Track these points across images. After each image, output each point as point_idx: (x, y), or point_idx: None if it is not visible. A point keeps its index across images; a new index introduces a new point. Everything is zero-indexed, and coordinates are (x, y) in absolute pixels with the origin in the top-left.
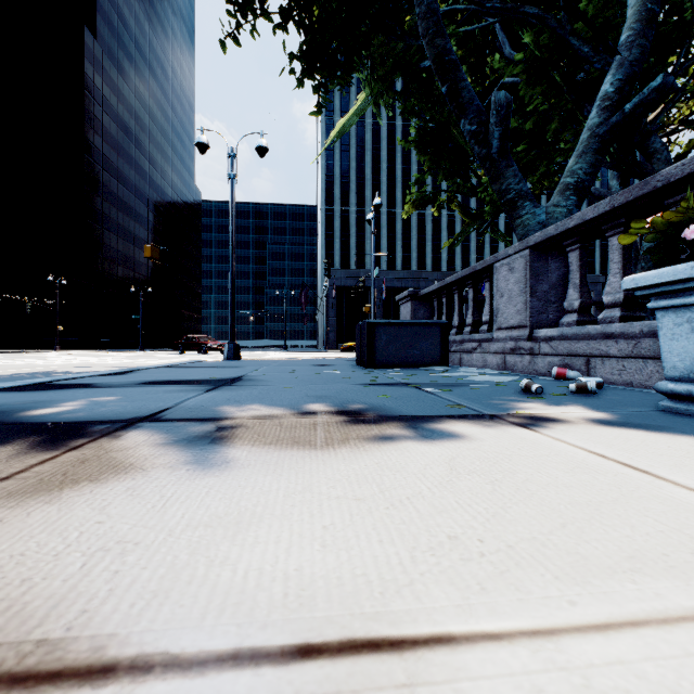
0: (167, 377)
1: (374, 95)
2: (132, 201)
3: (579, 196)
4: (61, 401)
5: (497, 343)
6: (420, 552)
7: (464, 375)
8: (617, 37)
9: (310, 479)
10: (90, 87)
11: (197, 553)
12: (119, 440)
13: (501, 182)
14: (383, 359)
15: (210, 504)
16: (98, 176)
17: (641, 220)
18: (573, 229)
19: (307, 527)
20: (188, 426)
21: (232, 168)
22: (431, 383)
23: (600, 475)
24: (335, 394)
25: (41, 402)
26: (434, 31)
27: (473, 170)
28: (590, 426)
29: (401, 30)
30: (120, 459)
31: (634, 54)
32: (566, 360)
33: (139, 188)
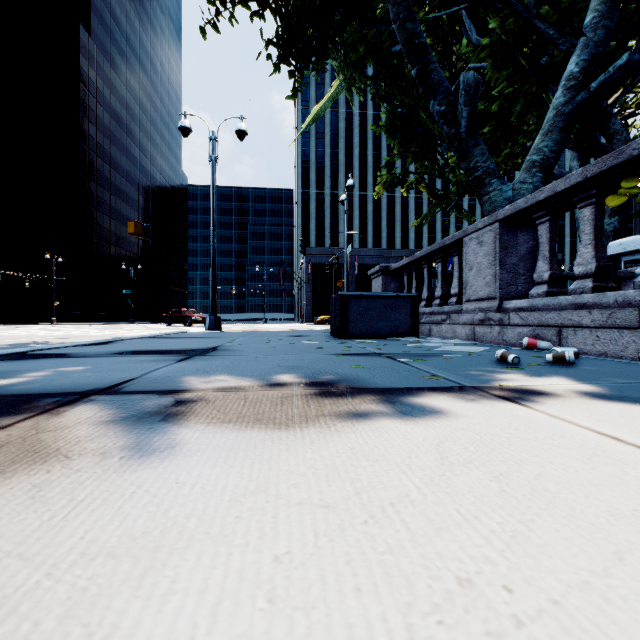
0: (144, 347)
1: (347, 81)
2: (124, 185)
3: (545, 173)
4: (25, 371)
5: (466, 314)
6: (419, 616)
7: (435, 346)
8: (580, 21)
9: (267, 473)
10: (85, 80)
11: (73, 616)
12: (60, 417)
13: (469, 160)
14: (355, 330)
15: (129, 514)
16: (92, 162)
17: (633, 179)
18: (543, 201)
19: (251, 559)
20: (144, 400)
21: (213, 151)
22: (403, 353)
23: (628, 467)
24: (308, 364)
25: (5, 373)
26: (404, 16)
27: (440, 153)
28: (585, 400)
29: (373, 17)
30: (48, 442)
31: (599, 35)
32: (537, 331)
33: (130, 173)
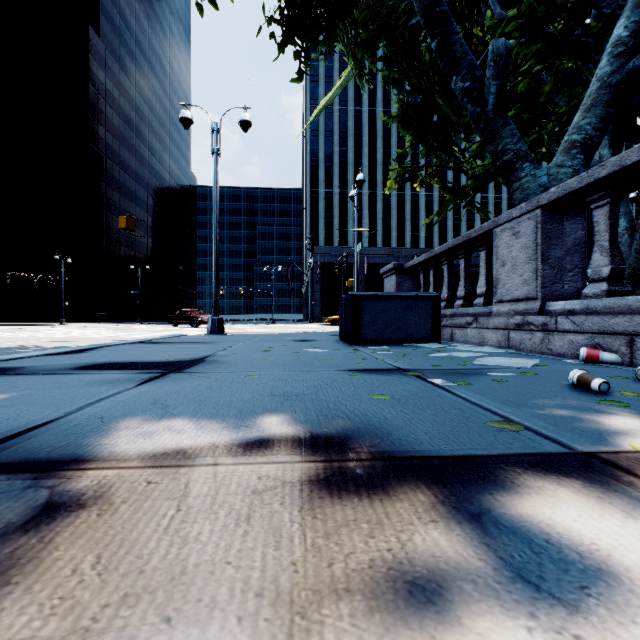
0: (120, 358)
1: (358, 66)
2: (133, 186)
3: (587, 155)
4: None
5: (497, 317)
6: None
7: (467, 356)
8: None
9: None
10: (94, 81)
11: None
12: None
13: (497, 143)
14: (369, 335)
15: None
16: (101, 163)
17: None
18: (604, 179)
19: None
20: None
21: (216, 143)
22: (434, 369)
23: None
24: (311, 390)
25: None
26: None
27: (456, 144)
28: None
29: None
30: None
31: None
32: (596, 339)
33: (139, 174)
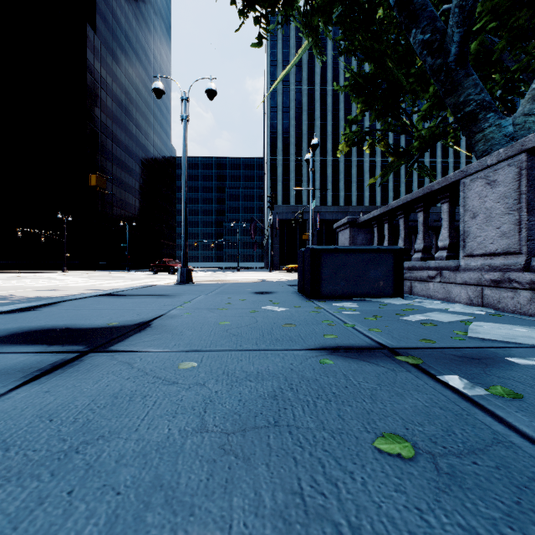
0: (61, 320)
1: (314, 36)
2: (123, 156)
3: None
4: None
5: (468, 272)
6: None
7: (448, 319)
8: None
9: None
10: (91, 70)
11: None
12: None
13: (458, 94)
14: (329, 289)
15: None
16: (97, 138)
17: None
18: None
19: None
20: None
21: (184, 110)
22: (427, 347)
23: None
24: (267, 410)
25: None
26: None
27: (403, 109)
28: None
29: None
30: None
31: None
32: None
33: (128, 146)
